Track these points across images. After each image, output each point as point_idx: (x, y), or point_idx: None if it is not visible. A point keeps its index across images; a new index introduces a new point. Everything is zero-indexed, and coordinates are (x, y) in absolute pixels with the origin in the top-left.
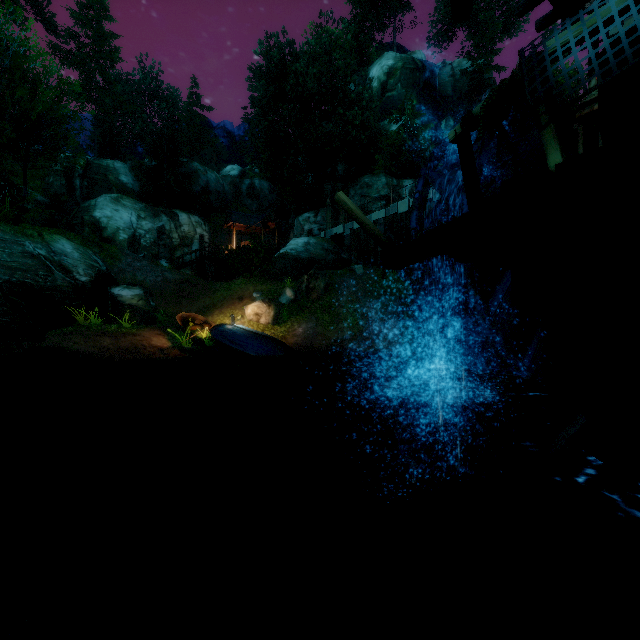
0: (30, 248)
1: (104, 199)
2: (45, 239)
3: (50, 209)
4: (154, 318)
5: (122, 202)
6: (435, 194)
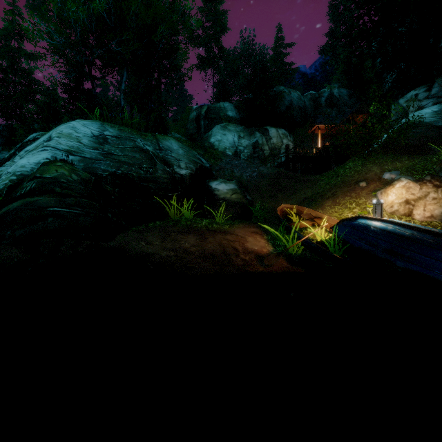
0: (141, 144)
1: (216, 128)
2: (156, 138)
3: None
4: (250, 214)
5: (228, 128)
6: None
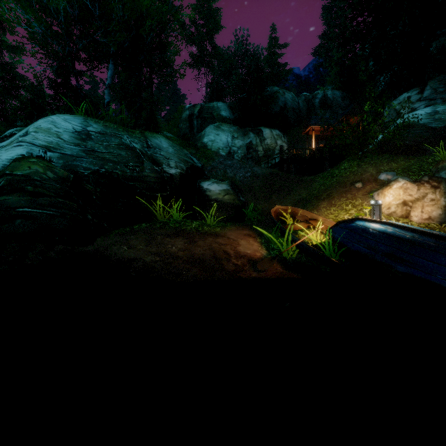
0: (127, 141)
1: (209, 128)
2: (144, 135)
3: None
4: (243, 215)
5: (221, 128)
6: None
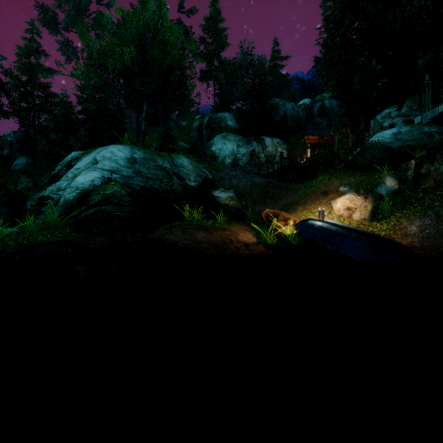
0: (160, 163)
1: (217, 138)
2: (171, 157)
3: (191, 152)
4: (244, 216)
5: (228, 137)
6: None
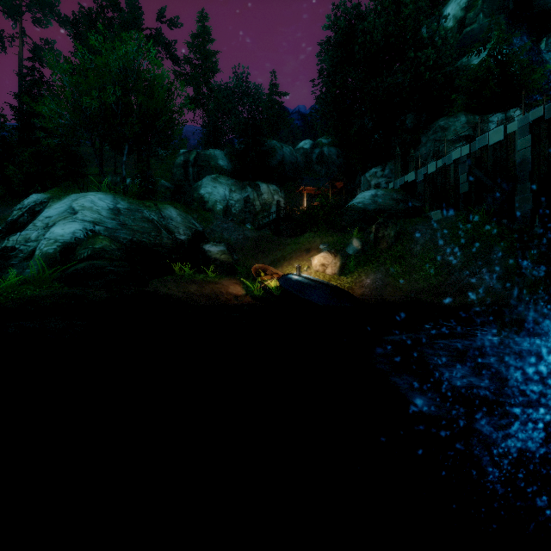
0: (147, 215)
1: (207, 179)
2: (158, 208)
3: (174, 192)
4: (235, 270)
5: (219, 180)
6: (548, 110)
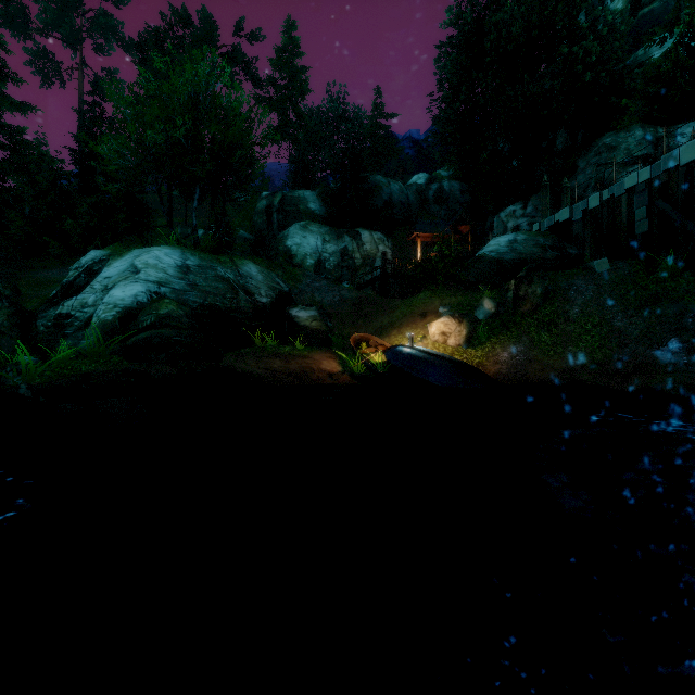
0: (222, 273)
1: (294, 228)
2: (235, 264)
3: (255, 245)
4: (330, 340)
5: (309, 228)
6: None
